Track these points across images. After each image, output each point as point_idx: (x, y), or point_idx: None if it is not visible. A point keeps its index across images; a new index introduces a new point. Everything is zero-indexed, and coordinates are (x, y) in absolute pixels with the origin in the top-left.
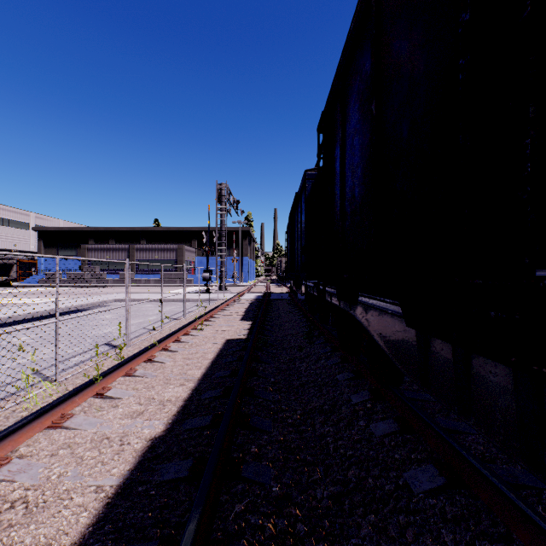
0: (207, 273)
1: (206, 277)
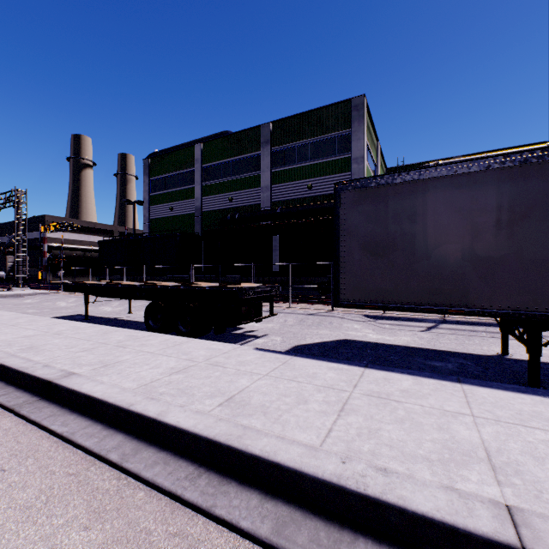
0: (2, 272)
1: (1, 276)
